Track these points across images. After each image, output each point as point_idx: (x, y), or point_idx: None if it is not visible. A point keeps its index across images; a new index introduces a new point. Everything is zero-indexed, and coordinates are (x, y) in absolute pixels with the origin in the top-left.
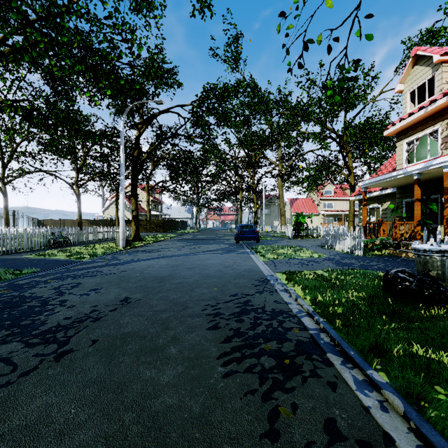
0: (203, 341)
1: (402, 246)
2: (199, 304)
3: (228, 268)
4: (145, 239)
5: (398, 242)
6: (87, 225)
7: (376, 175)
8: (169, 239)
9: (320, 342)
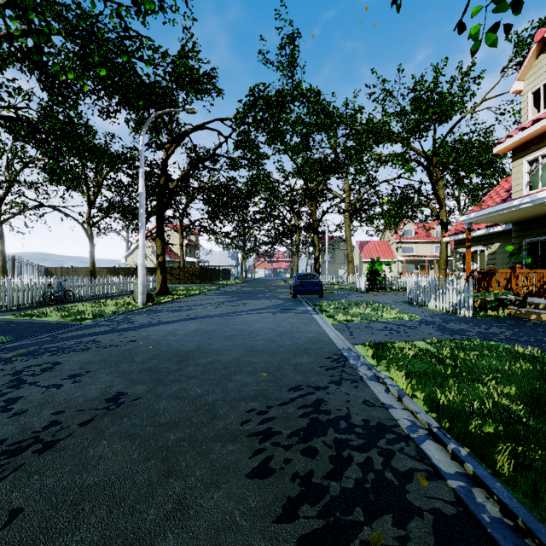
0: (238, 517)
1: (529, 304)
2: (236, 409)
3: (284, 336)
4: (174, 293)
5: (524, 298)
6: (106, 274)
7: (479, 208)
8: (206, 293)
9: (482, 519)
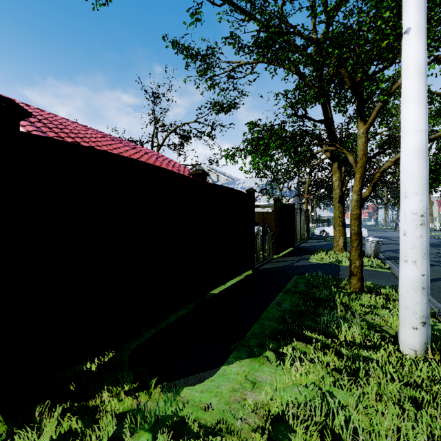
0: None
1: None
2: None
3: None
4: None
5: None
6: None
7: None
8: None
9: None
